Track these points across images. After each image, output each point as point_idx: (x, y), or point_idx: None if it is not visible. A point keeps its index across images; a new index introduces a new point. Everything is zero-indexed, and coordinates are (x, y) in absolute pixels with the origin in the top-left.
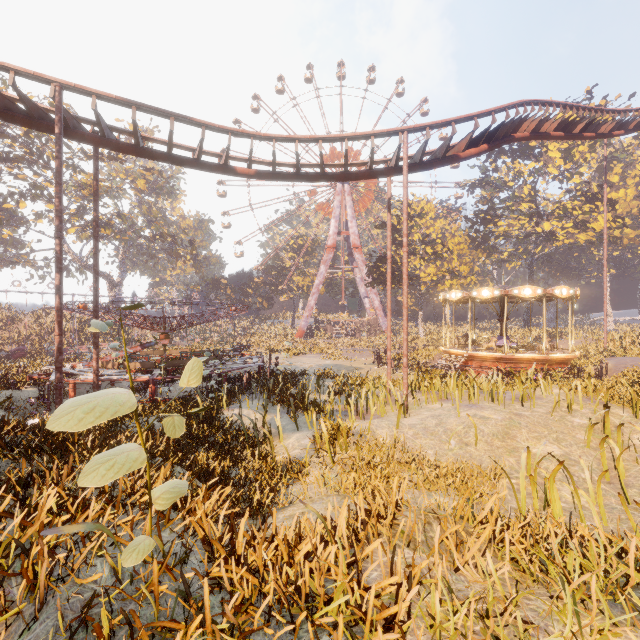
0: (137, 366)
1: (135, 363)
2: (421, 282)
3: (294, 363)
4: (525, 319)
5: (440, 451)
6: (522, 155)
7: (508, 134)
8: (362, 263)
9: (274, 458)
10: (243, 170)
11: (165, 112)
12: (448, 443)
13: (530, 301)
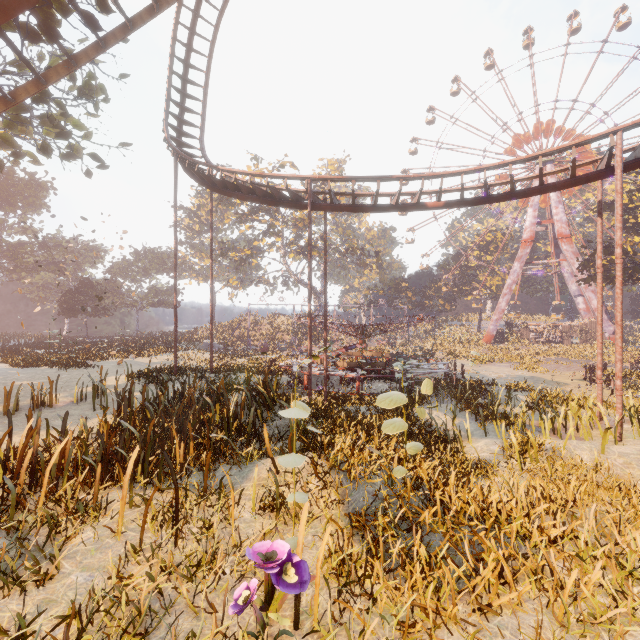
0: (344, 365)
1: (343, 362)
2: None
3: (481, 371)
4: None
5: None
6: None
7: None
8: (572, 255)
9: (464, 455)
10: (433, 204)
11: (374, 178)
12: None
13: None
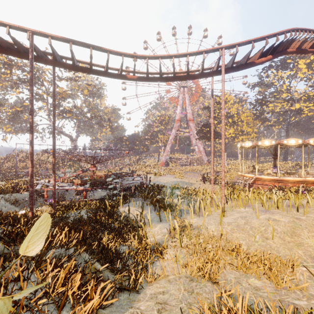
0: (79, 181)
1: (78, 180)
2: (225, 137)
3: (159, 180)
4: (284, 157)
5: (249, 242)
6: (282, 68)
7: (284, 49)
8: (194, 128)
9: (146, 241)
10: (130, 76)
11: (87, 44)
12: (254, 237)
13: (291, 147)
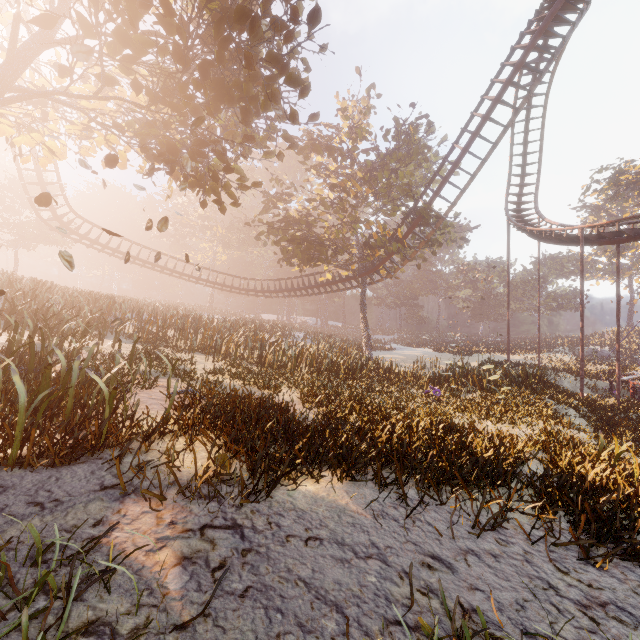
0: None
1: None
2: None
3: None
4: None
5: None
6: None
7: None
8: None
9: None
10: None
11: (636, 216)
12: None
13: None
